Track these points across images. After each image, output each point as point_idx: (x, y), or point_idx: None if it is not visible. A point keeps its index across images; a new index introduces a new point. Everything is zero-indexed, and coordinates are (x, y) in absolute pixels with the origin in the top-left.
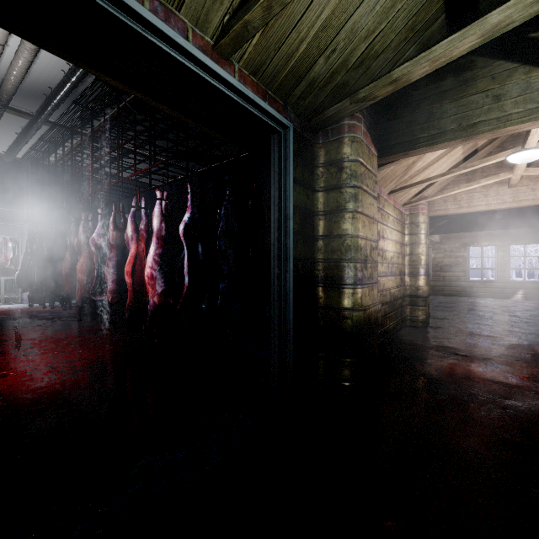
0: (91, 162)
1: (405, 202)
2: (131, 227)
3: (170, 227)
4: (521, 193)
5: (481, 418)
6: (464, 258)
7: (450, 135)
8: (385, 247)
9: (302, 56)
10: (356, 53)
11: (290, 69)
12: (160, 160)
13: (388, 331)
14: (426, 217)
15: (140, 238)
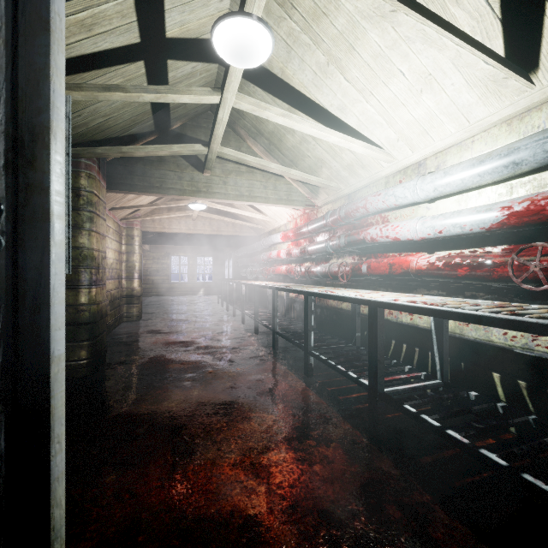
0: None
1: (123, 217)
2: None
3: None
4: (198, 225)
5: (172, 358)
6: (168, 265)
7: (157, 190)
8: (107, 255)
9: None
10: (96, 121)
11: None
12: None
13: (109, 326)
14: (140, 232)
15: None
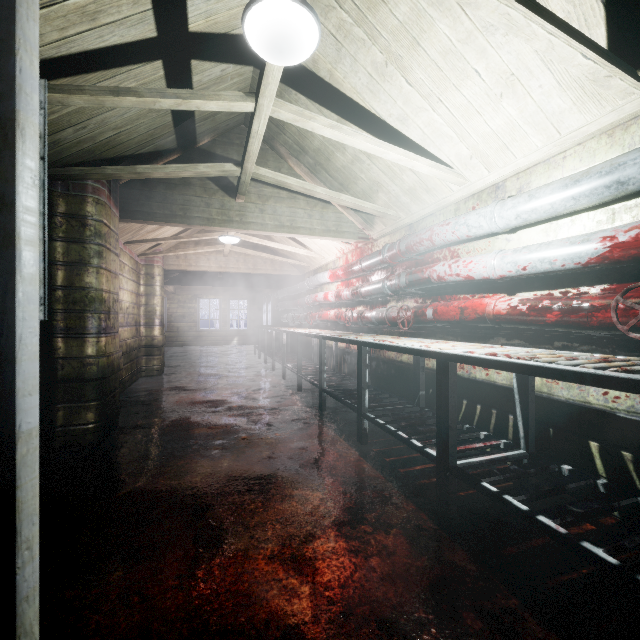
0: None
1: (141, 252)
2: None
3: None
4: (231, 262)
5: (198, 421)
6: (196, 310)
7: (180, 219)
8: (121, 297)
9: (52, 121)
10: (105, 135)
11: None
12: None
13: (125, 382)
14: (161, 270)
15: None
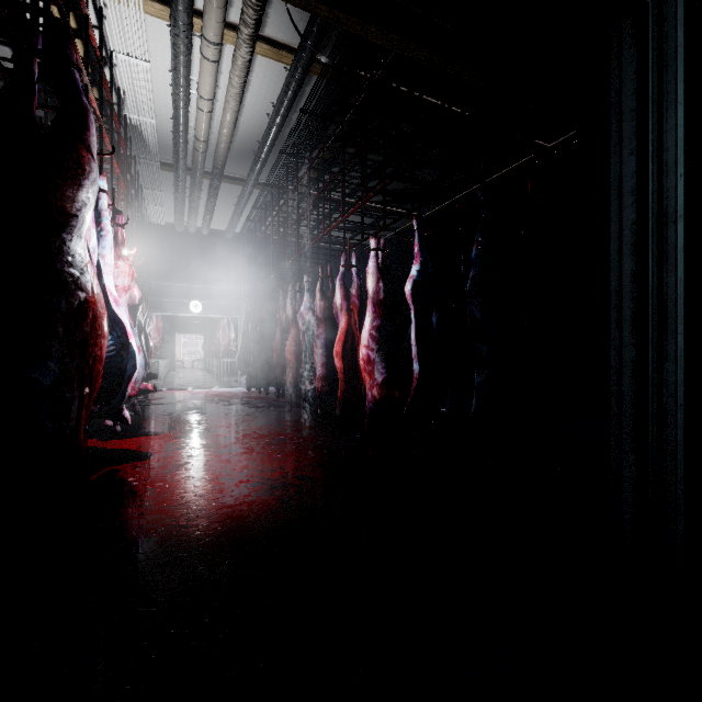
0: (296, 219)
1: None
2: (339, 294)
3: (388, 289)
4: None
5: None
6: None
7: None
8: None
9: None
10: None
11: None
12: (376, 208)
13: None
14: None
15: (349, 309)
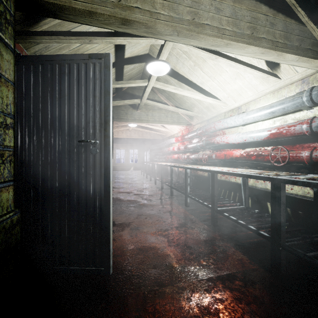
0: None
1: None
2: None
3: None
4: (132, 133)
5: (123, 198)
6: (114, 154)
7: (116, 119)
8: None
9: None
10: None
11: None
12: None
13: None
14: None
15: None
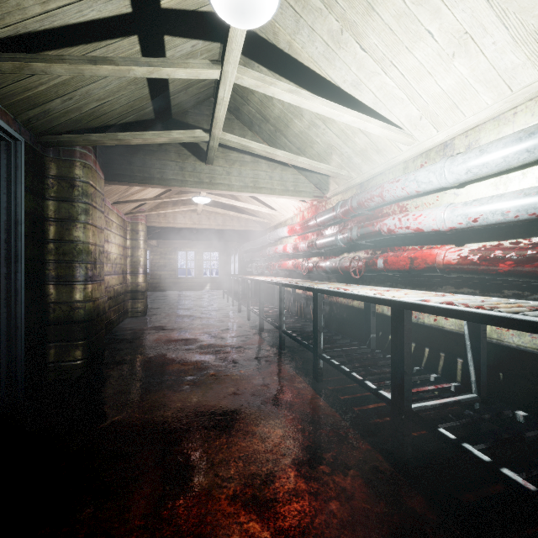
0: None
1: (127, 212)
2: None
3: None
4: (203, 219)
5: (173, 358)
6: (175, 260)
7: (157, 181)
8: (109, 249)
9: (41, 92)
10: (90, 106)
11: (27, 97)
12: None
13: (112, 322)
14: (145, 227)
15: None
